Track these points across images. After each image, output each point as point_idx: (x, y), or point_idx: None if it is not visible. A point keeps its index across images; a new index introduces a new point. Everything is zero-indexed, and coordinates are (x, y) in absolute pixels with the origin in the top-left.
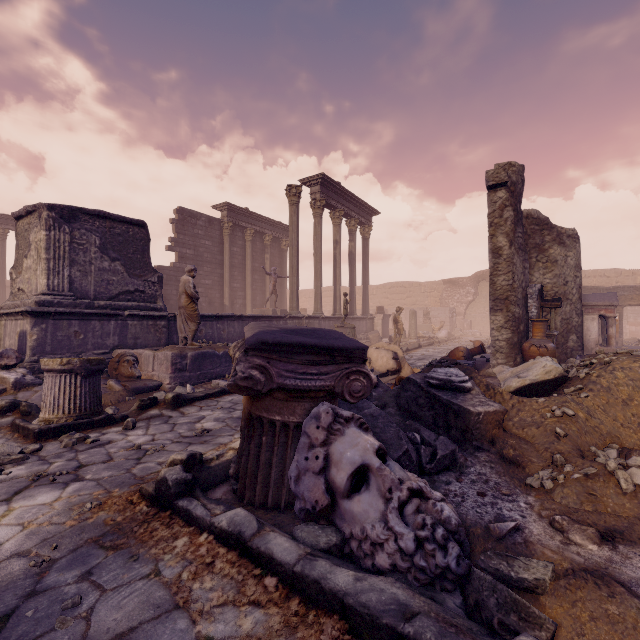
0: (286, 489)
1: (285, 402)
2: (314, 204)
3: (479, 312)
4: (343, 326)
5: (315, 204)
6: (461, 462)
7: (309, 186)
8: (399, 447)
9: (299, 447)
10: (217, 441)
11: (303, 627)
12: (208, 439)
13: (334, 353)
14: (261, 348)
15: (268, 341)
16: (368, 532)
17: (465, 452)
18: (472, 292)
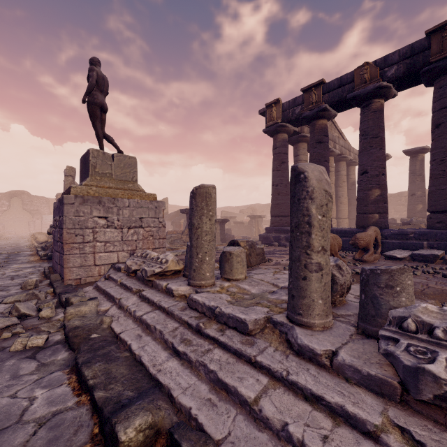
0: None
1: None
2: None
3: (12, 218)
4: None
5: None
6: None
7: None
8: None
9: None
10: (23, 259)
11: None
12: (17, 260)
13: None
14: None
15: None
16: None
17: None
18: (7, 204)
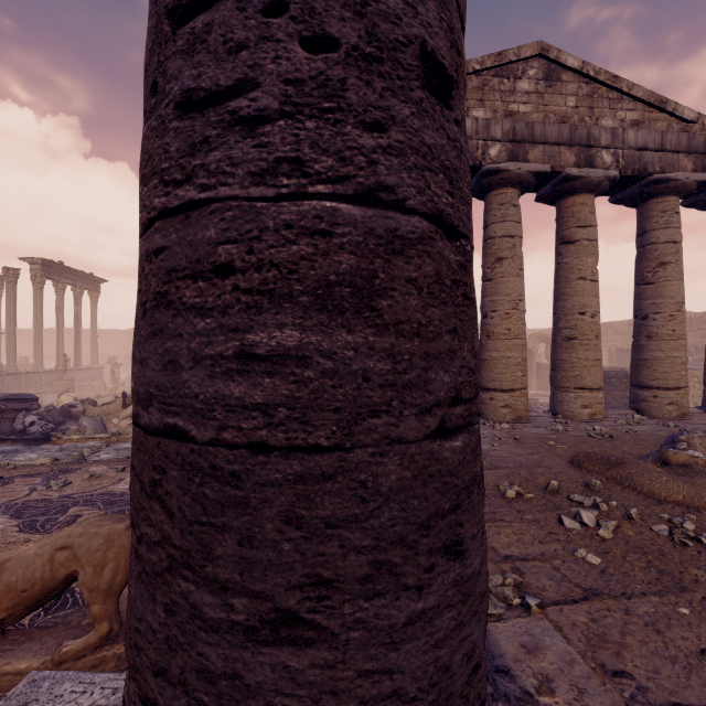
0: (12, 434)
1: (12, 412)
2: (34, 279)
3: None
4: (62, 379)
5: (36, 279)
6: (67, 422)
7: (29, 263)
8: (48, 420)
9: (17, 420)
10: None
11: (17, 443)
12: None
13: (28, 400)
14: (5, 400)
15: (7, 398)
16: (34, 431)
17: (71, 421)
18: None
